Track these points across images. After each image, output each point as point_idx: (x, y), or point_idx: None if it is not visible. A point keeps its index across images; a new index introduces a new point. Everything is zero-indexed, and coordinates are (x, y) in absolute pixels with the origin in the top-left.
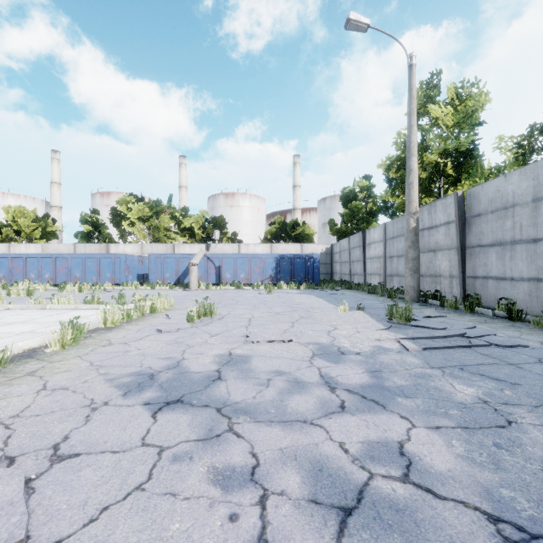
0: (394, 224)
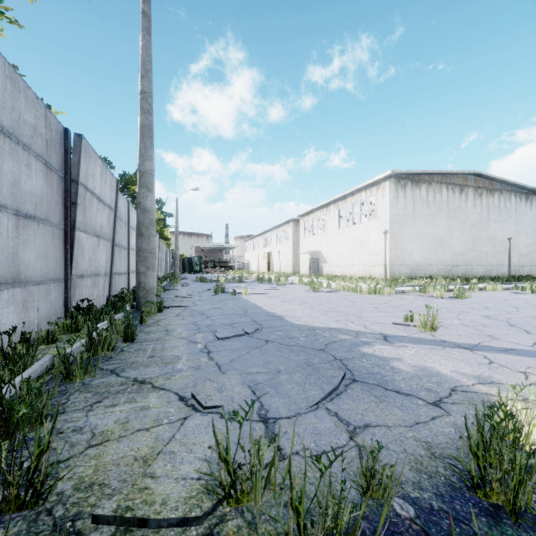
0: (7, 79)
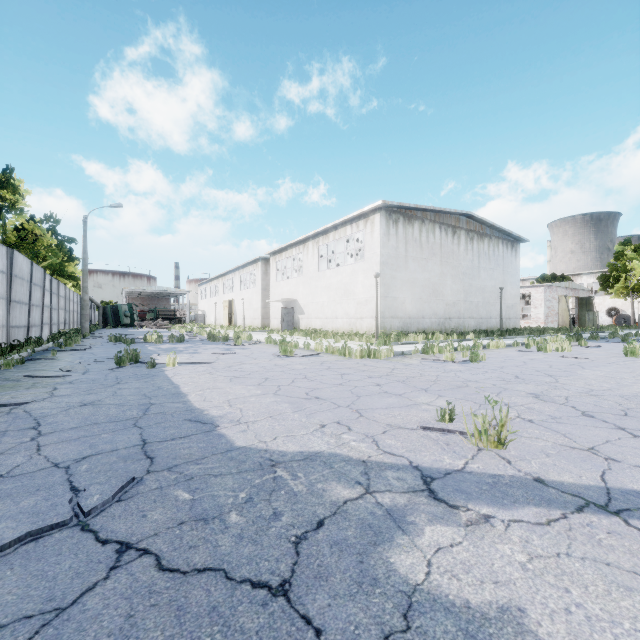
0: None
